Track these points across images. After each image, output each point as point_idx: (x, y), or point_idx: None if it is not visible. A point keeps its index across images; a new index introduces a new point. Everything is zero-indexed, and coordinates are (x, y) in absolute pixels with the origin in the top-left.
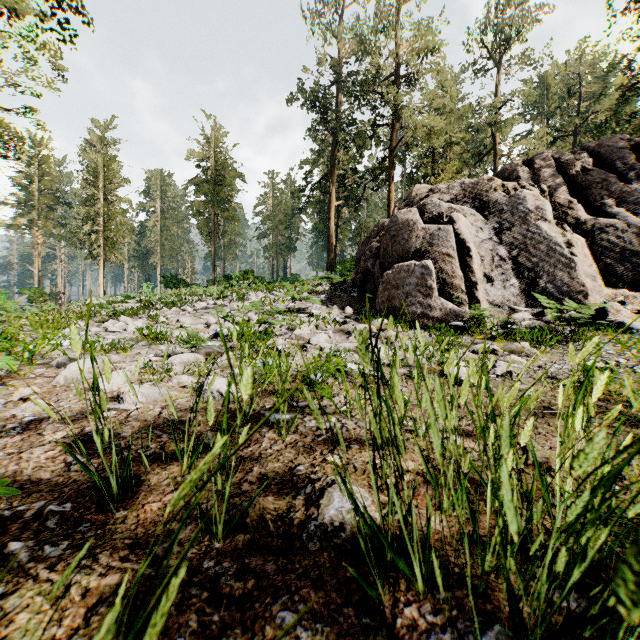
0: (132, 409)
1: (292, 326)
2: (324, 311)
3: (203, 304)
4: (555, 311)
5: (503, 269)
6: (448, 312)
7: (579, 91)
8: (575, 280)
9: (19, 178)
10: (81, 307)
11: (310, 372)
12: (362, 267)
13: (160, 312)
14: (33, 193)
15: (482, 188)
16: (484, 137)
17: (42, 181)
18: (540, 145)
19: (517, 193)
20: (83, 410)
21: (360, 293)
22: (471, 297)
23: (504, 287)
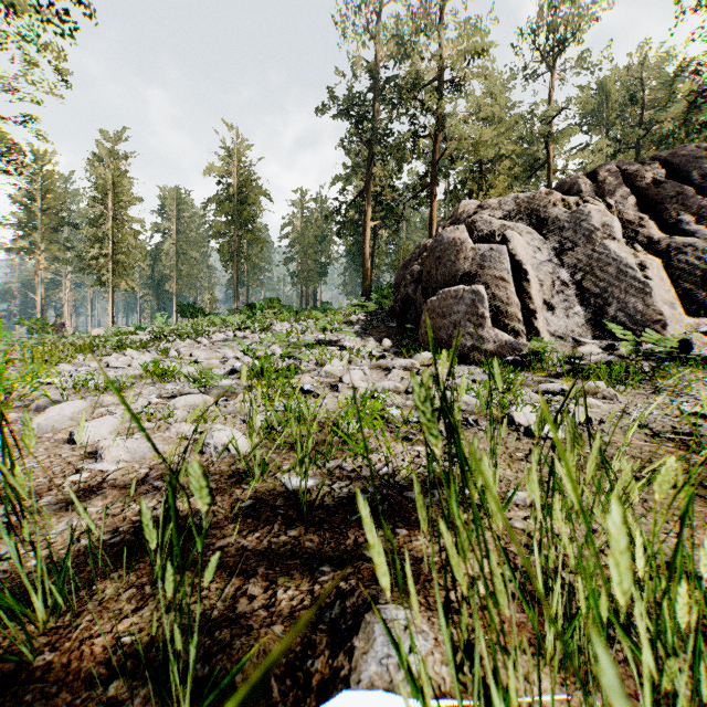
0: (111, 470)
1: (321, 361)
2: (358, 344)
3: (221, 336)
4: (632, 344)
5: (565, 295)
6: (503, 345)
7: (643, 98)
8: (651, 307)
9: (20, 196)
10: (85, 339)
11: (341, 419)
12: (402, 293)
13: (172, 345)
14: (35, 213)
15: (539, 203)
16: (536, 150)
17: (45, 199)
18: (599, 158)
19: (580, 208)
20: (48, 471)
21: (400, 323)
22: (529, 327)
23: (567, 316)
